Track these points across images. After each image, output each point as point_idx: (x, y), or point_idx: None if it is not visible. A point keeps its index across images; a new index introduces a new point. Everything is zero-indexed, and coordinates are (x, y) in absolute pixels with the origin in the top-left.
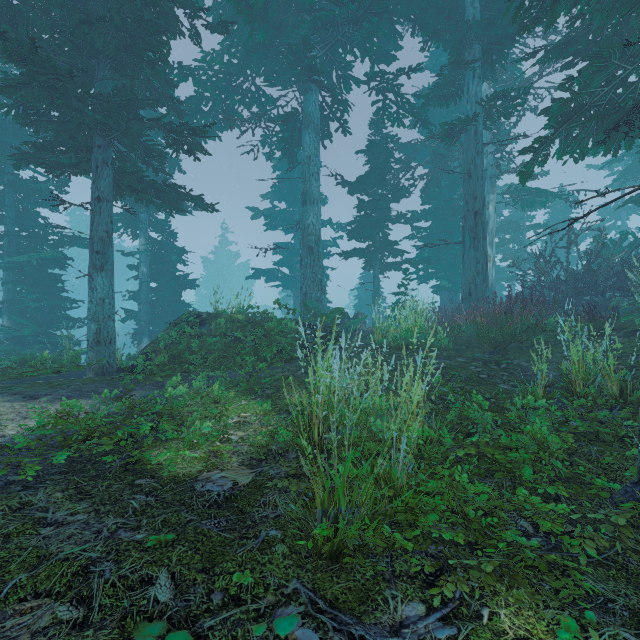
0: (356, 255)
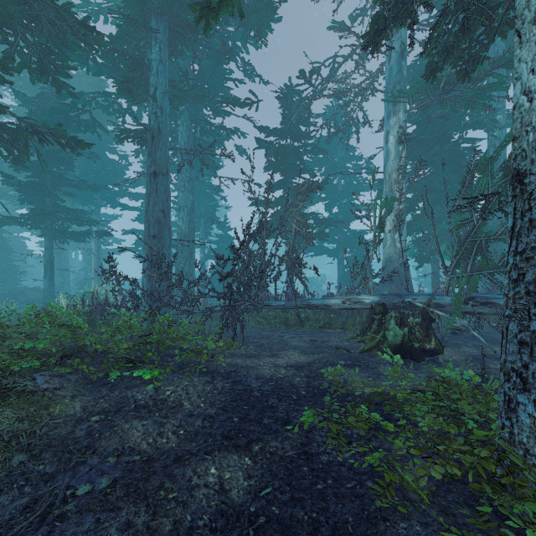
0: None
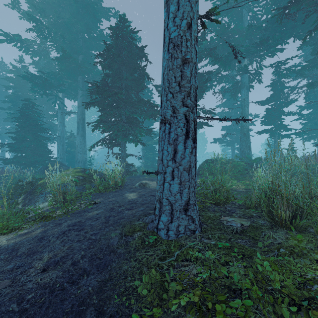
0: (265, 132)
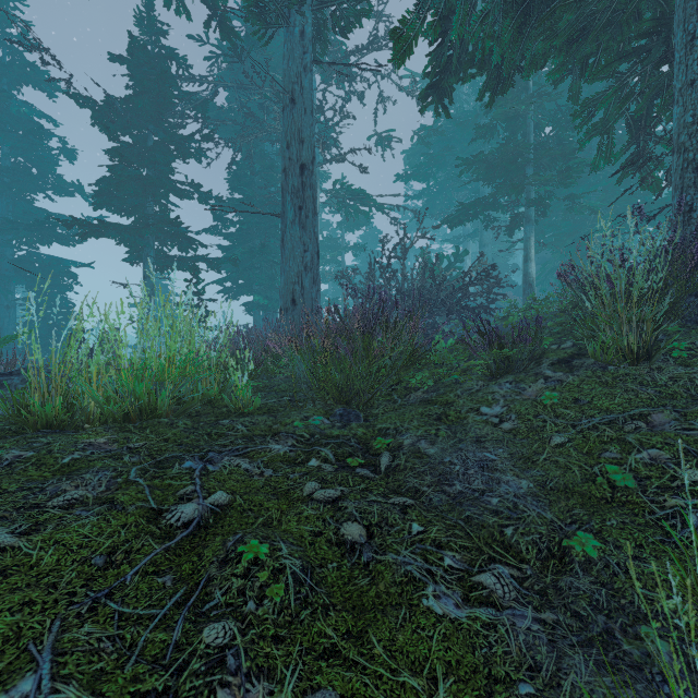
0: (105, 232)
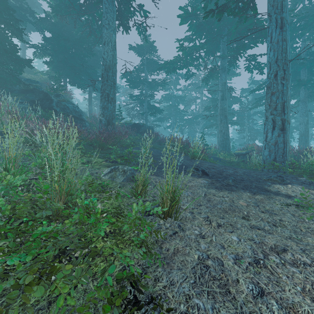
0: None
